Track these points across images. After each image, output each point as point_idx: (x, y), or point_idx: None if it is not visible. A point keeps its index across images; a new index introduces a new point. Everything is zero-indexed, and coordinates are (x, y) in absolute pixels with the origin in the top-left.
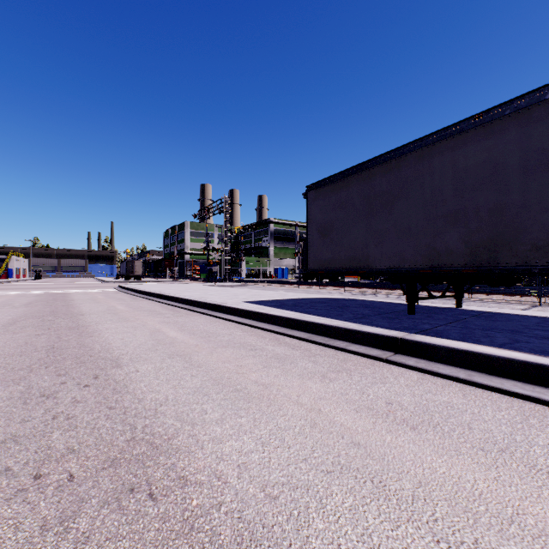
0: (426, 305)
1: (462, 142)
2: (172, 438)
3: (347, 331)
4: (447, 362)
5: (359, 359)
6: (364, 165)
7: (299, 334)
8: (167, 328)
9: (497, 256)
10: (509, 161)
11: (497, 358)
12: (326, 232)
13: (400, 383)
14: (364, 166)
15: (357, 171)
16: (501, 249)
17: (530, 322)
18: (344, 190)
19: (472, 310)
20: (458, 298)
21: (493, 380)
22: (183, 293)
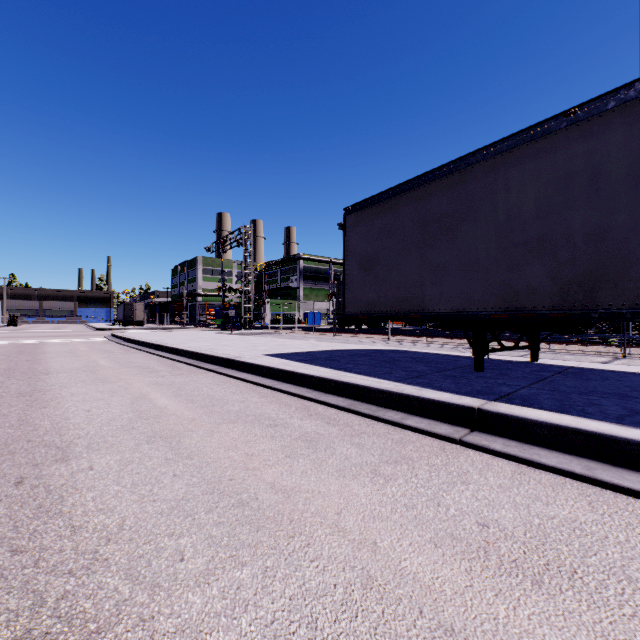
0: (493, 358)
1: (549, 147)
2: (105, 630)
3: (402, 397)
4: (547, 444)
5: (422, 440)
6: (419, 181)
7: (337, 401)
8: (158, 392)
9: (597, 295)
10: (614, 170)
11: (625, 442)
12: (369, 267)
13: (489, 482)
14: (418, 182)
15: (409, 189)
16: (602, 286)
17: (633, 382)
18: (392, 213)
19: (551, 364)
20: (533, 350)
21: (626, 476)
22: (188, 344)
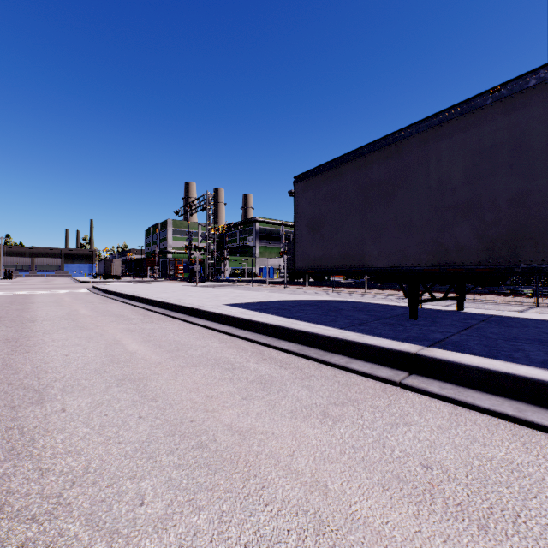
0: (424, 308)
1: (476, 121)
2: None
3: (347, 343)
4: (480, 387)
5: (366, 383)
6: (360, 152)
7: (288, 346)
8: (130, 338)
9: (519, 252)
10: (534, 141)
11: None
12: (316, 227)
13: (429, 423)
14: (359, 153)
15: (351, 159)
16: (524, 244)
17: None
18: (336, 180)
19: (475, 313)
20: (459, 300)
21: None
22: (159, 295)
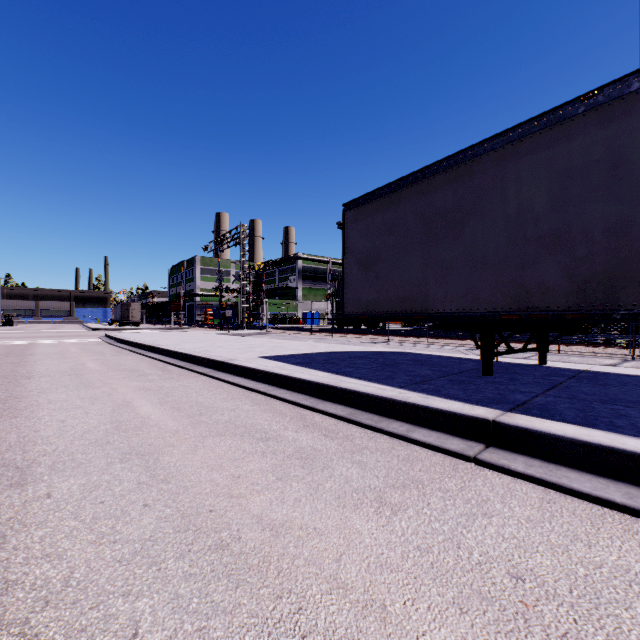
0: (499, 361)
1: (564, 135)
2: None
3: (407, 406)
4: (576, 464)
5: (432, 457)
6: (422, 174)
7: (335, 410)
8: (143, 399)
9: (619, 294)
10: (638, 158)
11: None
12: (369, 265)
13: (514, 513)
14: (421, 175)
15: (411, 182)
16: (624, 284)
17: None
18: (394, 208)
19: (561, 367)
20: (542, 352)
21: None
22: (182, 345)
